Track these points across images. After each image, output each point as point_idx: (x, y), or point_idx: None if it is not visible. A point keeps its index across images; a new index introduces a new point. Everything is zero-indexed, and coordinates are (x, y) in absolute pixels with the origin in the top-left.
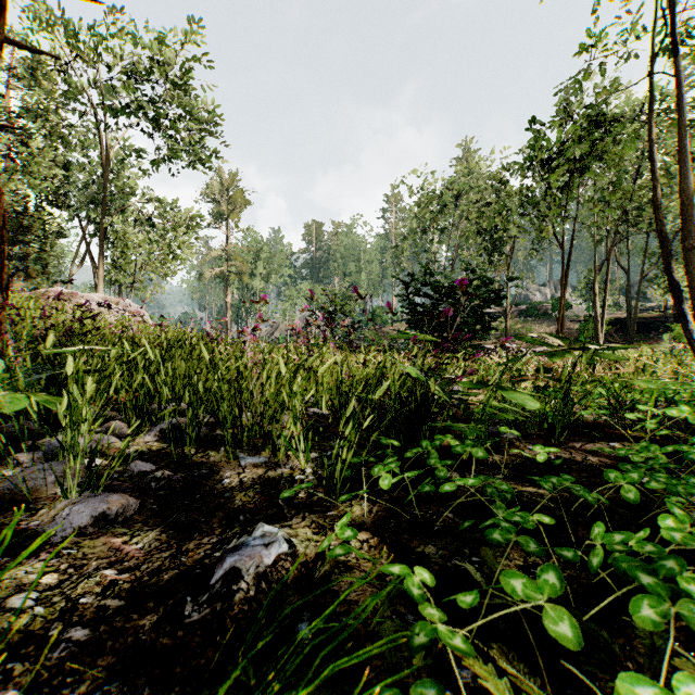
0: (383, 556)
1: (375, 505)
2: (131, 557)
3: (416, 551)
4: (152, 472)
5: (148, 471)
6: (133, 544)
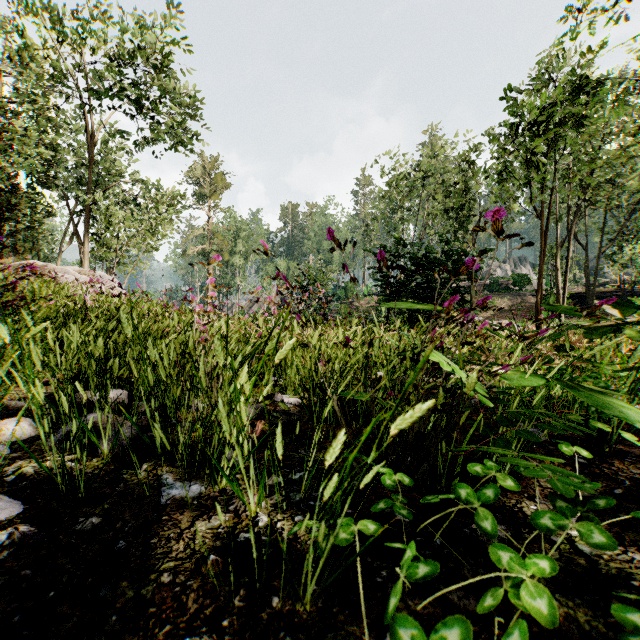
0: None
1: None
2: None
3: None
4: (8, 523)
5: (1, 521)
6: None
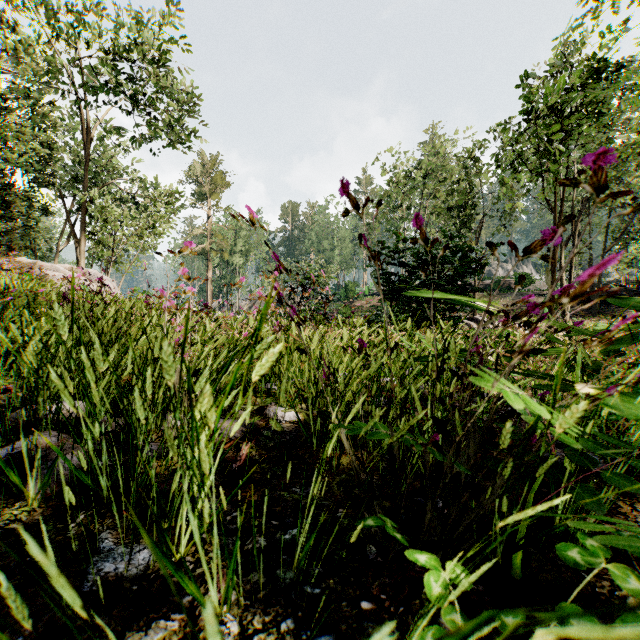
0: None
1: None
2: None
3: None
4: None
5: None
6: None
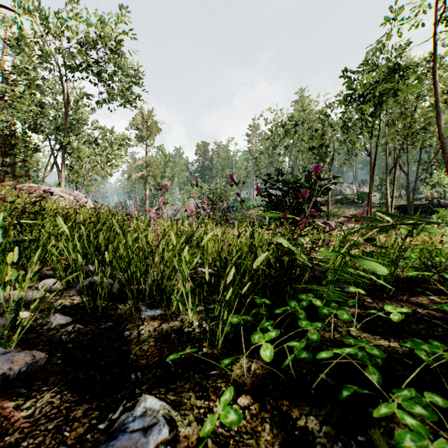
0: (265, 427)
1: (252, 361)
2: (17, 428)
3: (298, 424)
4: (67, 325)
5: (63, 324)
6: (24, 410)
